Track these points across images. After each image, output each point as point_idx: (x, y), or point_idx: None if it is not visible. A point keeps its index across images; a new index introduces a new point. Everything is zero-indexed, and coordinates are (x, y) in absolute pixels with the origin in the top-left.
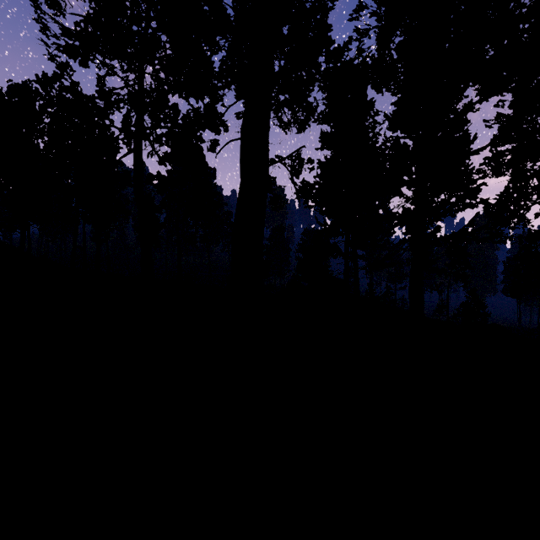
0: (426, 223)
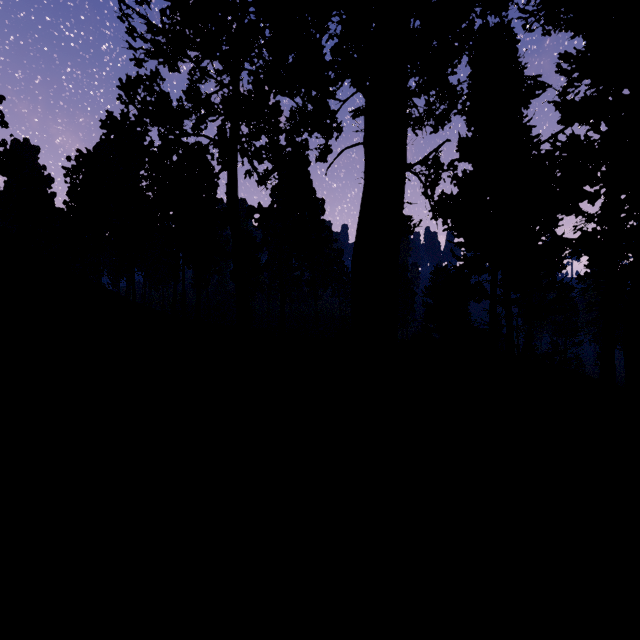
0: (623, 249)
